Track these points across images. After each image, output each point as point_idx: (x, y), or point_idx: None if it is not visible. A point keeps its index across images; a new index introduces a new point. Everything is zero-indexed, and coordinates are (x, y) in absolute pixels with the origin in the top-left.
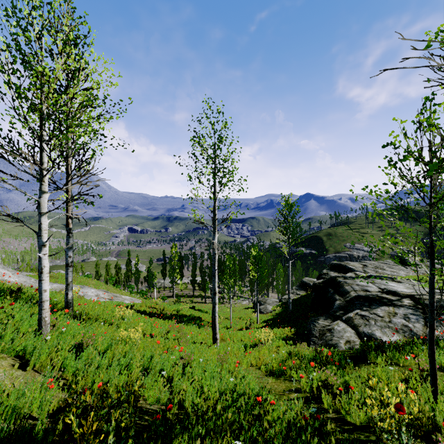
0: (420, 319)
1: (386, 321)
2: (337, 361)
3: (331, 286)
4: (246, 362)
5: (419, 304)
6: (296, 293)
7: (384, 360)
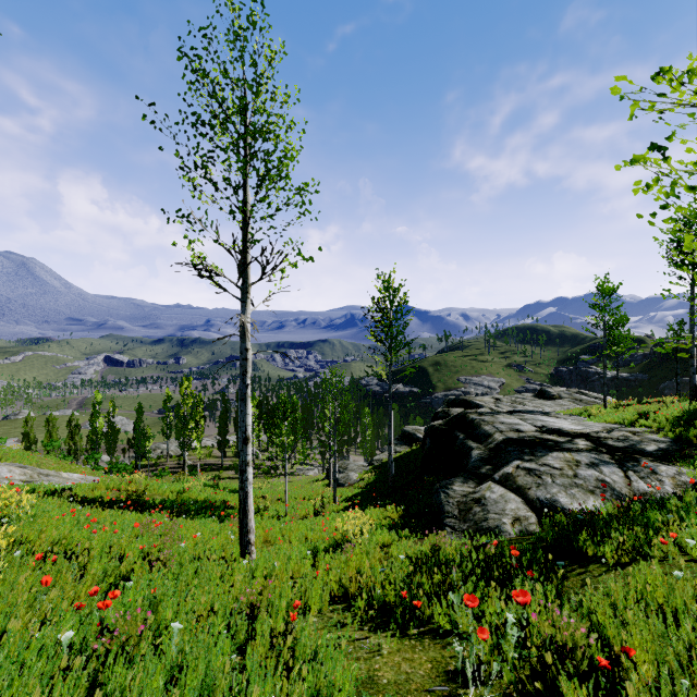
0: (615, 468)
1: (570, 476)
2: (526, 565)
3: (459, 428)
4: (319, 597)
5: (600, 446)
6: (395, 451)
7: (616, 551)
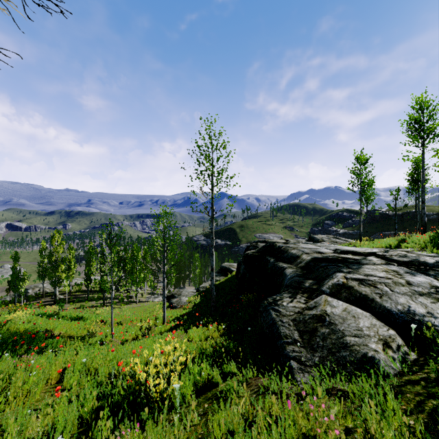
0: (427, 276)
1: (404, 284)
2: None
3: (269, 254)
4: None
5: (390, 261)
6: (216, 280)
7: None
